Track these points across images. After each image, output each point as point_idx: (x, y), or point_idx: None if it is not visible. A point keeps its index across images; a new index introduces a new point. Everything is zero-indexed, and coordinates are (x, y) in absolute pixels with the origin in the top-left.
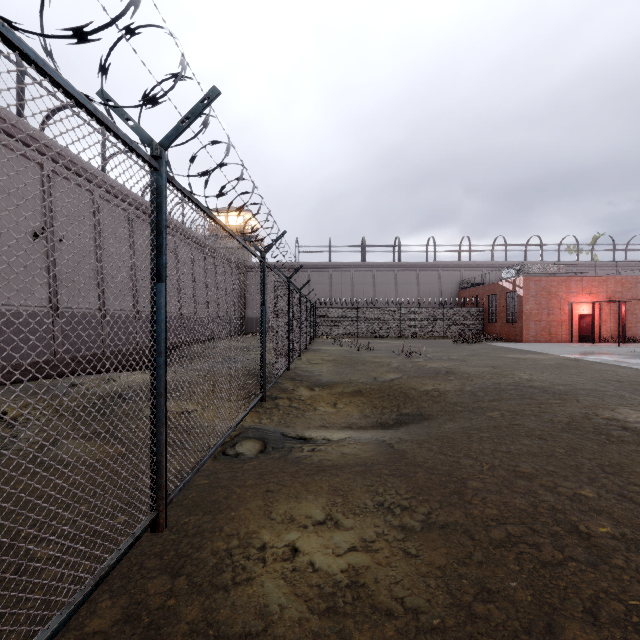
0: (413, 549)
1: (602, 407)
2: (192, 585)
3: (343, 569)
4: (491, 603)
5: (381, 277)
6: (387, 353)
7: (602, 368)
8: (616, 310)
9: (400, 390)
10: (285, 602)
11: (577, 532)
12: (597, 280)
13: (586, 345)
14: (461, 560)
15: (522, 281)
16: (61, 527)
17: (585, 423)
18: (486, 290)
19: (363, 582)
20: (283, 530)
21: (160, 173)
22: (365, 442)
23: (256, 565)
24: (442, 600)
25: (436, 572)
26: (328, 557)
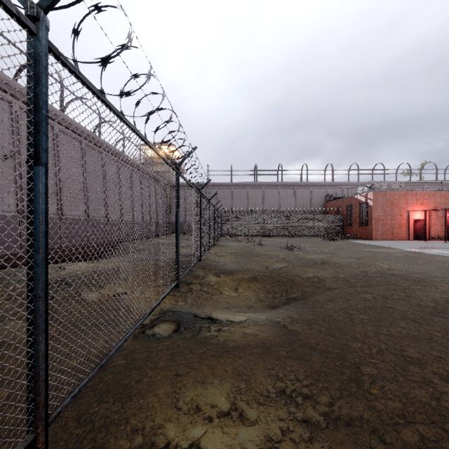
0: None
1: None
2: None
3: None
4: None
5: (268, 193)
6: (274, 248)
7: (442, 259)
8: (441, 216)
9: (287, 277)
10: None
11: None
12: (427, 194)
13: (420, 242)
14: None
15: (372, 195)
16: None
17: None
18: (345, 202)
19: None
20: (188, 423)
21: (38, 38)
22: (262, 322)
23: None
24: None
25: None
26: None
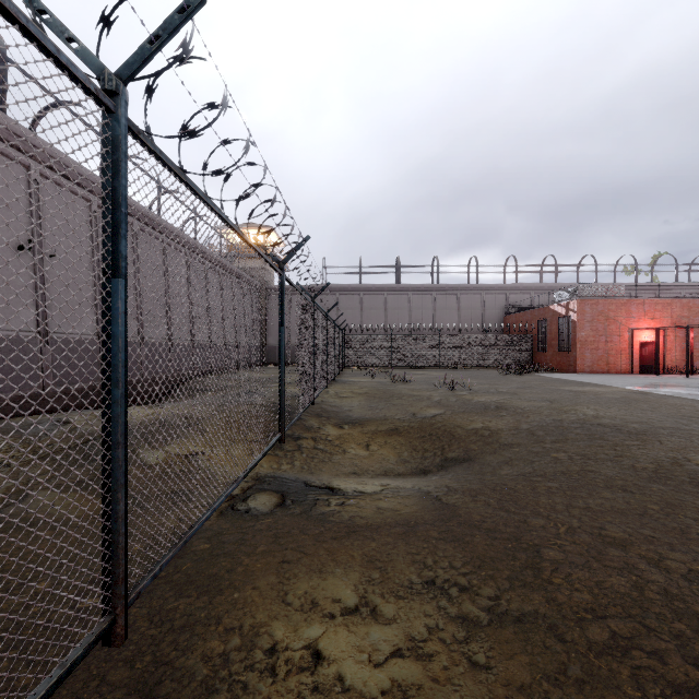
0: (481, 656)
1: (693, 450)
2: None
3: (385, 689)
4: None
5: (417, 301)
6: (426, 385)
7: (677, 402)
8: (682, 337)
9: (444, 428)
10: None
11: None
12: (661, 303)
13: (650, 376)
14: (552, 676)
15: (577, 305)
16: None
17: (677, 471)
18: (535, 315)
19: None
20: (302, 622)
21: (117, 117)
22: (405, 493)
23: (262, 681)
24: None
25: (519, 697)
26: (363, 667)
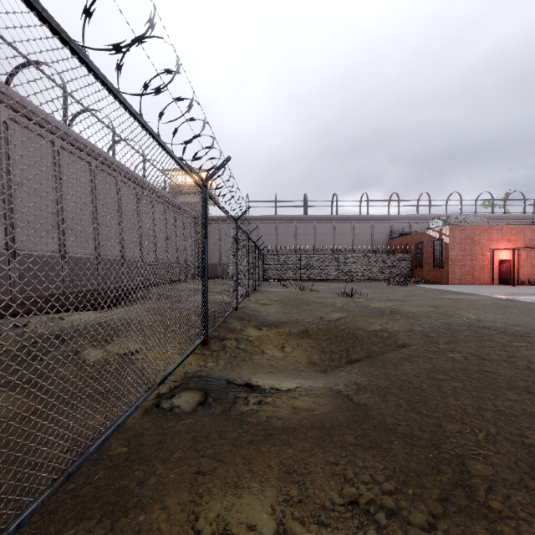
0: None
1: None
2: None
3: None
4: None
5: (321, 228)
6: (329, 294)
7: None
8: (532, 256)
9: (347, 330)
10: None
11: None
12: (515, 229)
13: (508, 287)
14: None
15: (448, 230)
16: None
17: None
18: (414, 239)
19: None
20: None
21: None
22: (318, 392)
23: None
24: None
25: None
26: None
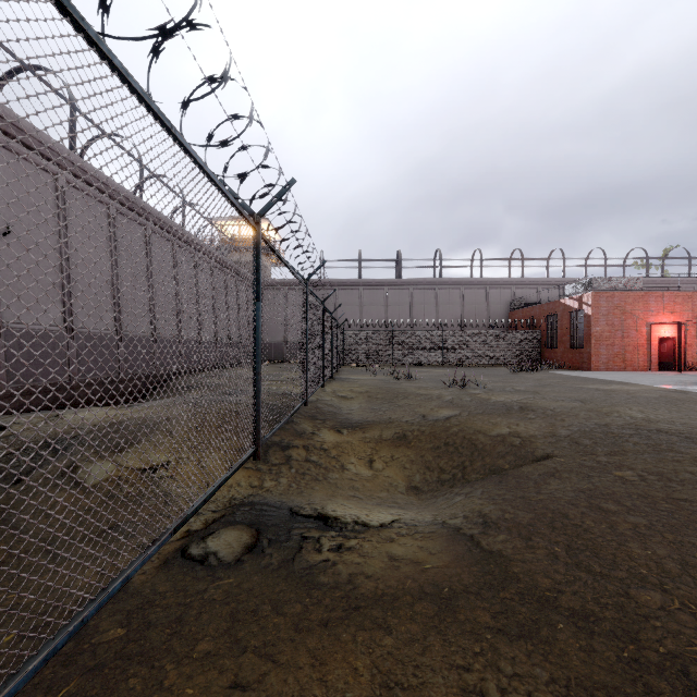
0: None
1: None
2: None
3: None
4: None
5: (419, 296)
6: (433, 383)
7: None
8: None
9: (462, 434)
10: None
11: None
12: (681, 296)
13: (673, 374)
14: None
15: (591, 297)
16: None
17: None
18: (544, 310)
19: None
20: None
21: None
22: (427, 530)
23: None
24: None
25: None
26: None
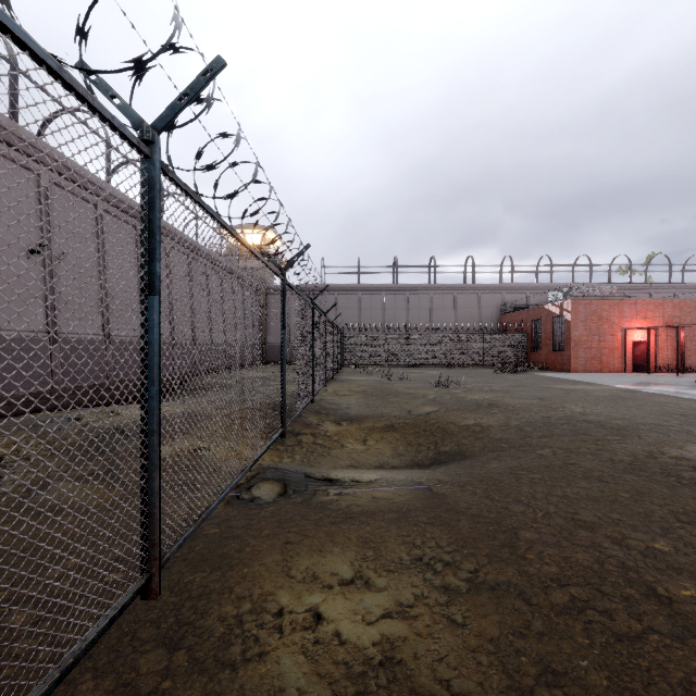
0: (459, 616)
1: (668, 444)
2: (193, 662)
3: (375, 641)
4: (558, 688)
5: (415, 300)
6: (422, 384)
7: (662, 400)
8: (674, 336)
9: (437, 425)
10: (305, 685)
11: (655, 596)
12: (653, 303)
13: (641, 375)
14: (517, 631)
15: (570, 304)
16: (9, 607)
17: (650, 463)
18: (530, 315)
19: (400, 659)
20: (304, 591)
21: (152, 161)
22: (399, 484)
23: (271, 636)
24: (497, 683)
25: (488, 646)
26: (357, 626)
